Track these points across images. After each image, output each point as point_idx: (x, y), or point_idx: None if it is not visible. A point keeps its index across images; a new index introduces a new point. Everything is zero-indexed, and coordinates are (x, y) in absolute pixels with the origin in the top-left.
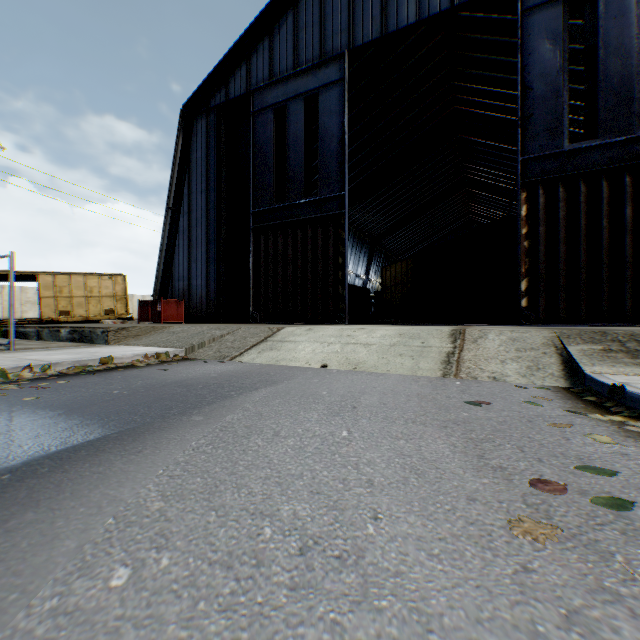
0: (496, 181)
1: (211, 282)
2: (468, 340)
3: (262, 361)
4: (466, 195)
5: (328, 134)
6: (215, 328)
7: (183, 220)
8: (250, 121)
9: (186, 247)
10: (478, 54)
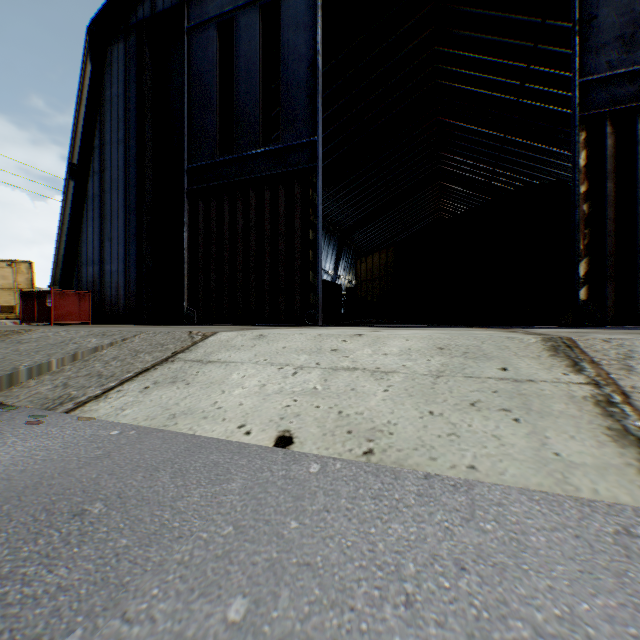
0: (471, 173)
1: (131, 267)
2: (607, 364)
3: (137, 416)
4: (438, 189)
5: (294, 56)
6: (98, 333)
7: (93, 182)
8: (184, 41)
9: (97, 219)
10: (470, 8)
